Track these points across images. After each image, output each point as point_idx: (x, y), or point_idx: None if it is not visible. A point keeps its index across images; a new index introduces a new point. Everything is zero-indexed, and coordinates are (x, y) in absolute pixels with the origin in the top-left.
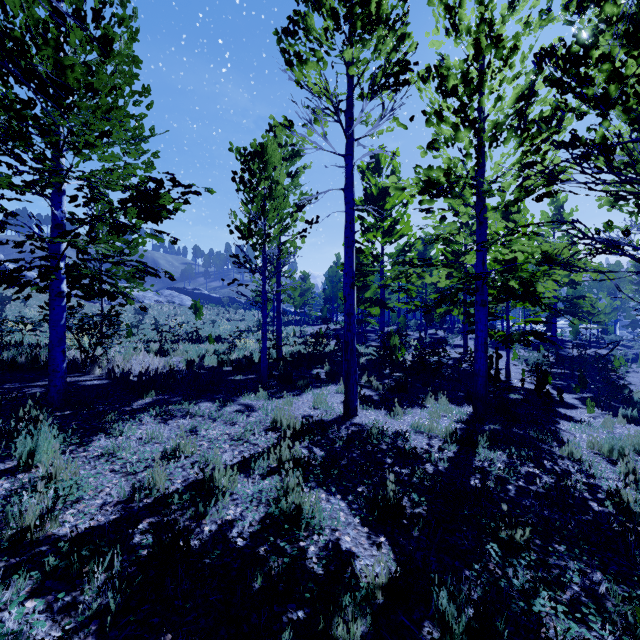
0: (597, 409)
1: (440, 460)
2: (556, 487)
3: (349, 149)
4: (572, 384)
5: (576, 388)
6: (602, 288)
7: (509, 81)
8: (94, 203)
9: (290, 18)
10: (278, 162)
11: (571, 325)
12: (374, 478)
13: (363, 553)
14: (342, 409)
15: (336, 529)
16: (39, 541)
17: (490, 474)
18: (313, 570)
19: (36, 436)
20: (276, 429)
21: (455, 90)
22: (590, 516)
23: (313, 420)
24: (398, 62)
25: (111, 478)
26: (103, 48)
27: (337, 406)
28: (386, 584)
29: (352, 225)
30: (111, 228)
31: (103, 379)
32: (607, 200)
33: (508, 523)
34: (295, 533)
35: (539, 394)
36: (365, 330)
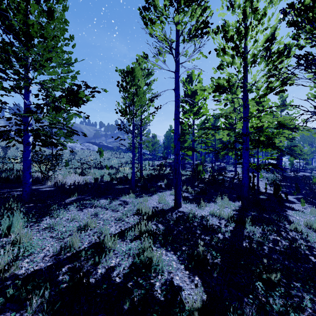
0: (306, 204)
1: (226, 231)
2: (290, 248)
3: (177, 68)
4: (292, 190)
5: (294, 193)
6: (305, 141)
7: (261, 32)
8: (48, 99)
9: (146, 0)
10: (140, 76)
11: (289, 160)
12: (191, 242)
13: (186, 287)
14: (173, 203)
15: (171, 272)
16: (6, 278)
17: (253, 240)
18: (158, 297)
19: (11, 218)
20: (139, 214)
21: (232, 37)
22: (311, 265)
23: (158, 209)
24: (203, 21)
25: (50, 241)
26: (48, 15)
27: (170, 202)
28: (200, 308)
29: (178, 108)
30: (53, 109)
31: (52, 187)
32: (312, 94)
33: (266, 269)
34: (148, 274)
35: (276, 196)
36: (184, 163)
